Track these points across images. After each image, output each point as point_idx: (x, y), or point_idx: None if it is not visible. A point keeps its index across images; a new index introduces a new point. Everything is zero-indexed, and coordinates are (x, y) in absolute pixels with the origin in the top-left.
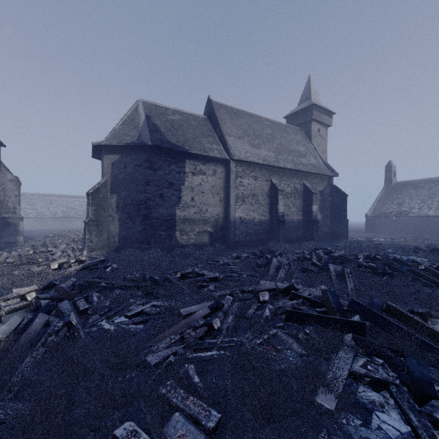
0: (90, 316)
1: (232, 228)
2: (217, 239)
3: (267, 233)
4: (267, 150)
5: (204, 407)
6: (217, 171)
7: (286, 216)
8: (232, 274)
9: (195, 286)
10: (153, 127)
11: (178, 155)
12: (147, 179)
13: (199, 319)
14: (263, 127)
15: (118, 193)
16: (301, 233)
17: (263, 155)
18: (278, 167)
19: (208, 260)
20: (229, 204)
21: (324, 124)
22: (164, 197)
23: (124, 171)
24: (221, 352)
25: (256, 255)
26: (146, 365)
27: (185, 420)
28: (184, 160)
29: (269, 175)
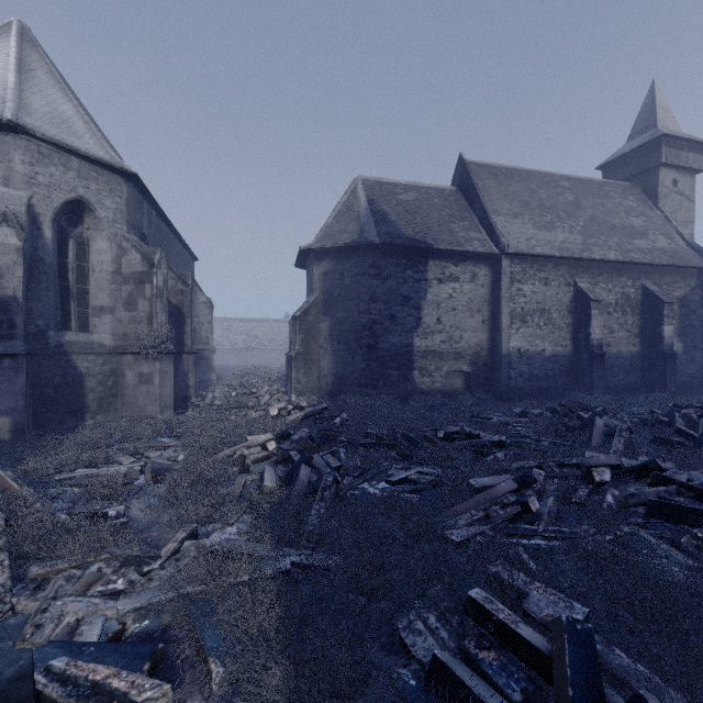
0: (343, 477)
1: (505, 366)
2: (478, 384)
3: (567, 376)
4: (566, 232)
5: (561, 597)
6: (477, 275)
7: (605, 346)
8: (522, 439)
9: (469, 452)
10: (380, 216)
11: (416, 254)
12: (373, 293)
13: (508, 495)
14: (557, 191)
15: (332, 314)
16: (637, 377)
17: (560, 241)
18: (589, 260)
19: (472, 417)
20: (498, 326)
21: (688, 169)
22: (396, 318)
23: (340, 284)
24: (549, 542)
25: (555, 412)
26: (446, 542)
27: (548, 601)
28: (426, 260)
29: (572, 274)
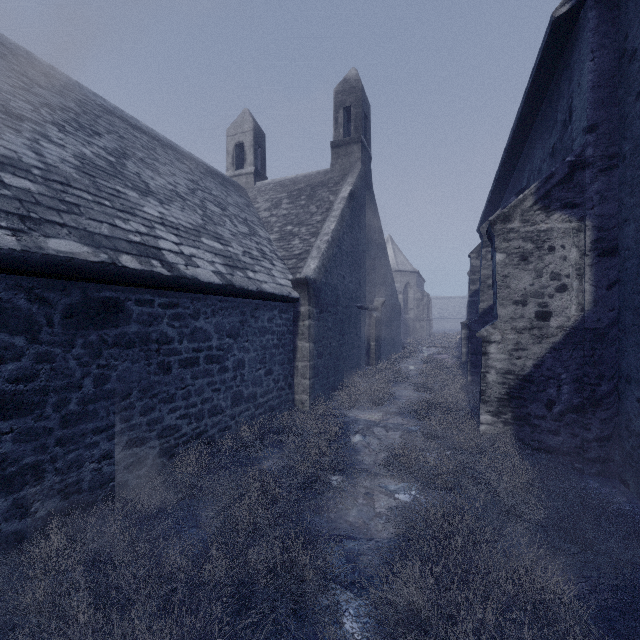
0: None
1: None
2: None
3: None
4: None
5: None
6: None
7: None
8: None
9: None
10: None
11: None
12: None
13: None
14: None
15: None
16: None
17: None
18: None
19: None
20: None
21: None
22: None
23: None
24: None
25: None
26: None
27: None
28: None
29: None
